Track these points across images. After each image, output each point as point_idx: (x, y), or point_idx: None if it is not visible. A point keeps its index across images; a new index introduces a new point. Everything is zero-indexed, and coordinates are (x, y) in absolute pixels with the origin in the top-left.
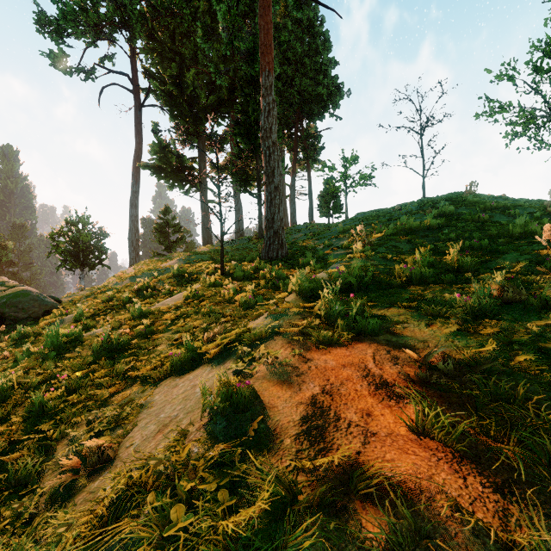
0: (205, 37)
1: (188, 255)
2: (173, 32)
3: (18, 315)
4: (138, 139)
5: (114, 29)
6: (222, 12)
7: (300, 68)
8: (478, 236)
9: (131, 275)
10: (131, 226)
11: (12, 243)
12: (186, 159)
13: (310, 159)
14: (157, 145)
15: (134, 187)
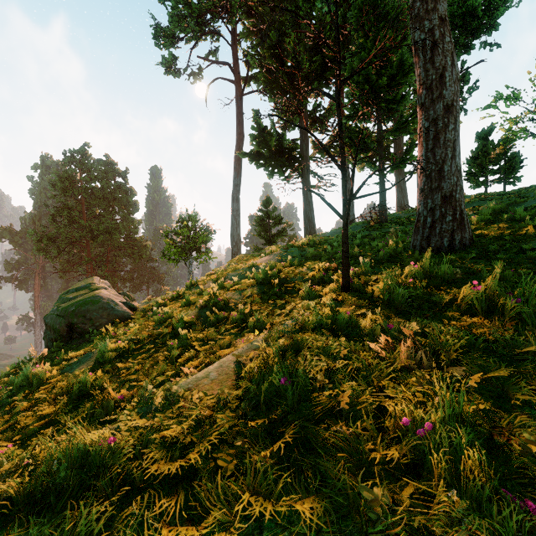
0: None
1: (285, 248)
2: (272, 0)
3: (85, 327)
4: (239, 129)
5: (219, 26)
6: None
7: None
8: None
9: (215, 276)
10: (233, 221)
11: (150, 243)
12: (286, 139)
13: None
14: (256, 128)
15: (236, 180)
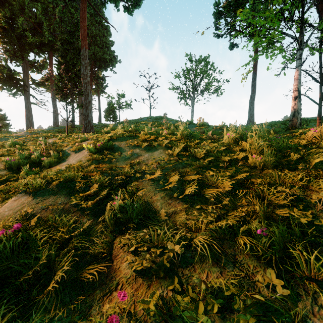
0: (43, 12)
1: (32, 130)
2: None
3: None
4: None
5: None
6: (58, 9)
7: (94, 40)
8: (157, 124)
9: None
10: None
11: None
12: (16, 73)
13: (100, 90)
14: None
15: None
